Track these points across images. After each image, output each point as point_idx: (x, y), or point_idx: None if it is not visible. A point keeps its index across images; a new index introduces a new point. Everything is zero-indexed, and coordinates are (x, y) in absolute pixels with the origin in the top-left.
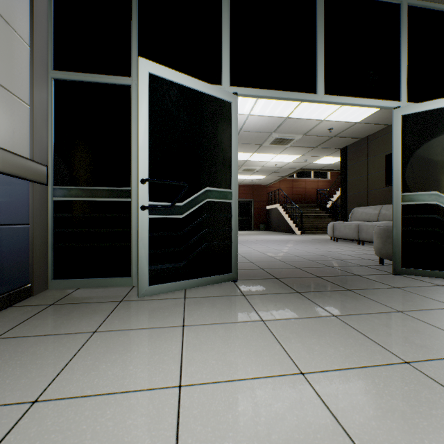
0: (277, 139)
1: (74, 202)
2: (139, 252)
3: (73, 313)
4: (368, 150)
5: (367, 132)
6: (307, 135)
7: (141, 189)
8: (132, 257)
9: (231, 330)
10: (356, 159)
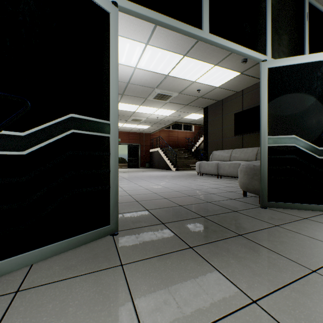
0: (159, 95)
1: None
2: None
3: None
4: (223, 109)
5: (222, 96)
6: (182, 94)
7: None
8: None
9: None
10: (214, 115)
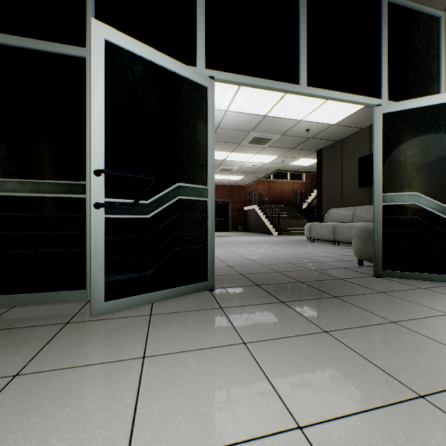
0: (255, 138)
1: (9, 198)
2: (92, 261)
3: None
4: (343, 152)
5: (342, 135)
6: (285, 135)
7: (95, 182)
8: (87, 266)
9: (205, 360)
10: (331, 161)
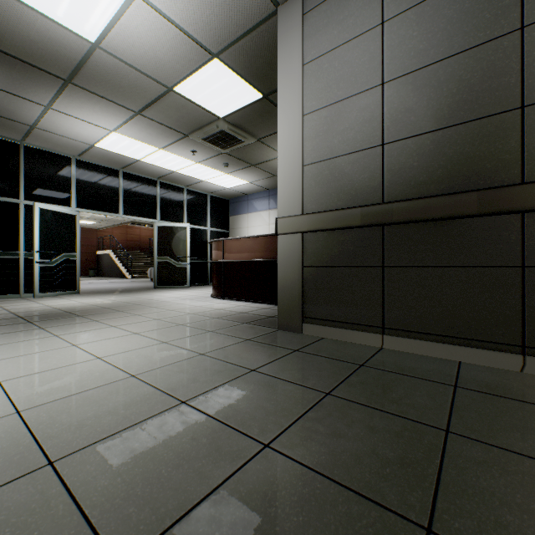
0: None
1: None
2: (36, 280)
3: (12, 301)
4: None
5: None
6: None
7: (36, 254)
8: (21, 284)
9: (83, 298)
10: None
